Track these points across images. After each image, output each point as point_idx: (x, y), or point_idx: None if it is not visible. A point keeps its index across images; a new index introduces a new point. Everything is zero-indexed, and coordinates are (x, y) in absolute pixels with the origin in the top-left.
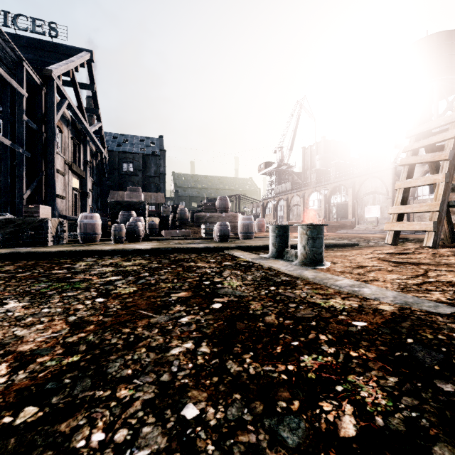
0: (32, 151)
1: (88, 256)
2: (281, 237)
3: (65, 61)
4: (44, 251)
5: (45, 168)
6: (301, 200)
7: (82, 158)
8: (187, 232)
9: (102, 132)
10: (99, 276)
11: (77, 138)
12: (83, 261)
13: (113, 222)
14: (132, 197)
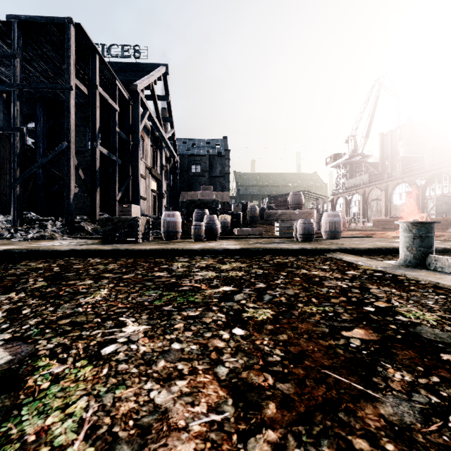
0: (122, 159)
1: (178, 255)
2: (422, 239)
3: (146, 76)
4: (139, 249)
5: (131, 173)
6: (383, 193)
7: (158, 163)
8: (259, 231)
9: (174, 138)
10: (207, 285)
11: (155, 146)
12: (177, 261)
13: (188, 220)
14: (205, 196)
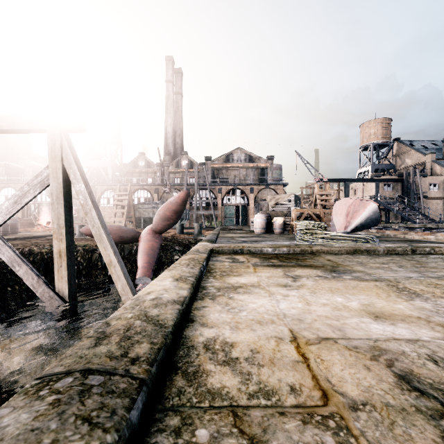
0: None
1: None
2: None
3: None
4: None
5: None
6: None
7: None
8: None
9: None
10: None
11: None
12: None
13: None
14: None
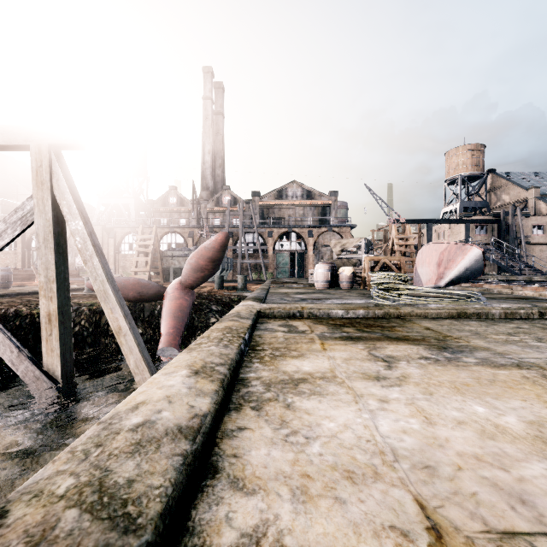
0: None
1: None
2: None
3: None
4: None
5: None
6: None
7: None
8: None
9: None
10: None
11: None
12: None
13: None
14: None
